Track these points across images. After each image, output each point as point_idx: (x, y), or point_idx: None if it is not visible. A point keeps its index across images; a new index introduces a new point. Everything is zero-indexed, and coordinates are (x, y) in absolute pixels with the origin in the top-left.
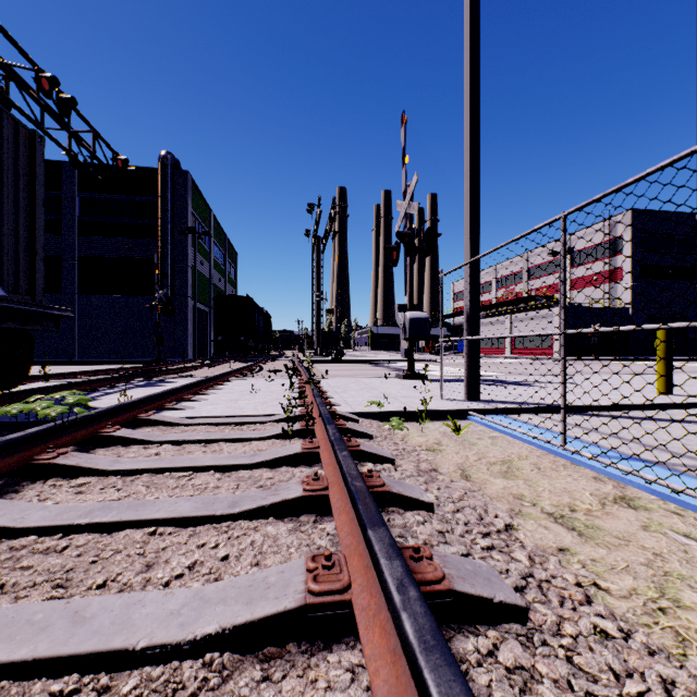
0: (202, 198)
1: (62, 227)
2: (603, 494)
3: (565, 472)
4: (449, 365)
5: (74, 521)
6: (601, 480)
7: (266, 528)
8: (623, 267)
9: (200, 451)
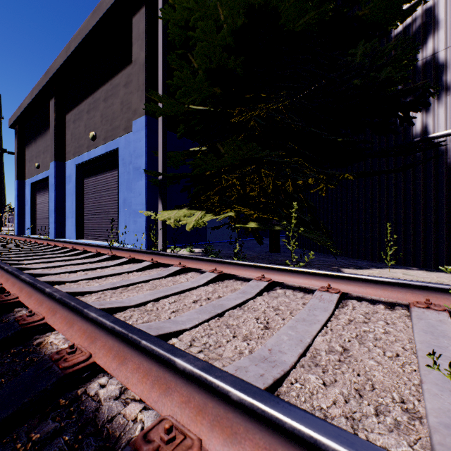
0: None
1: None
2: None
3: None
4: None
5: None
6: None
7: None
8: None
9: None
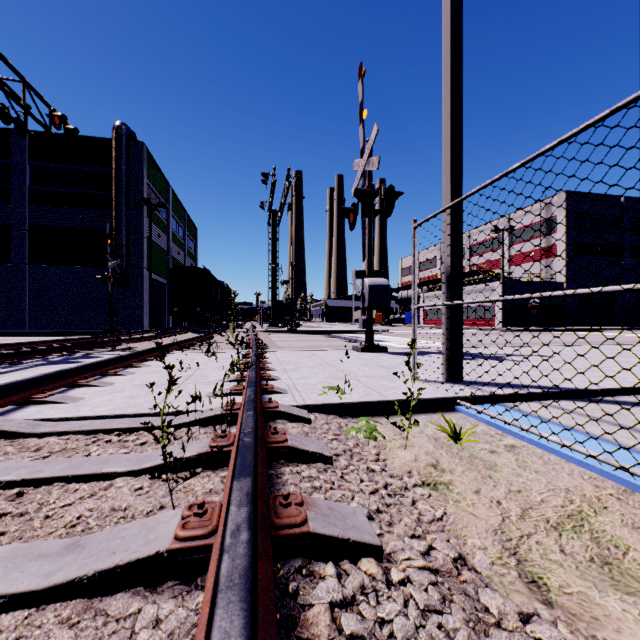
0: (159, 172)
1: (11, 195)
2: None
3: None
4: (401, 335)
5: None
6: None
7: None
8: (558, 244)
9: None
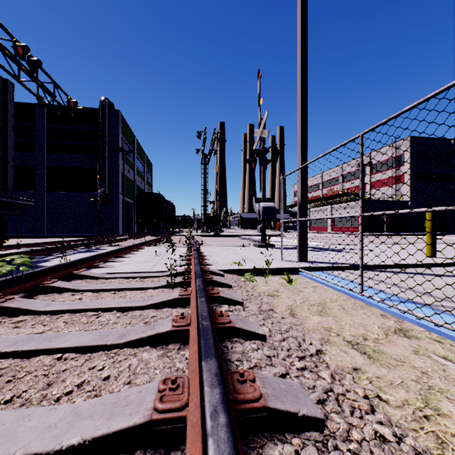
0: (128, 128)
1: (36, 147)
2: (387, 327)
3: (362, 311)
4: (290, 238)
5: (2, 349)
6: (386, 317)
7: (142, 354)
8: (404, 174)
9: (110, 297)
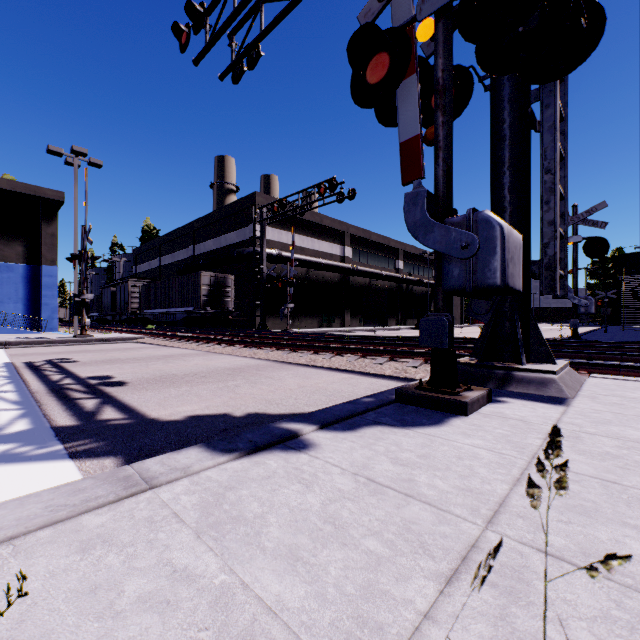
0: None
1: None
2: None
3: None
4: None
5: None
6: None
7: None
8: None
9: None
